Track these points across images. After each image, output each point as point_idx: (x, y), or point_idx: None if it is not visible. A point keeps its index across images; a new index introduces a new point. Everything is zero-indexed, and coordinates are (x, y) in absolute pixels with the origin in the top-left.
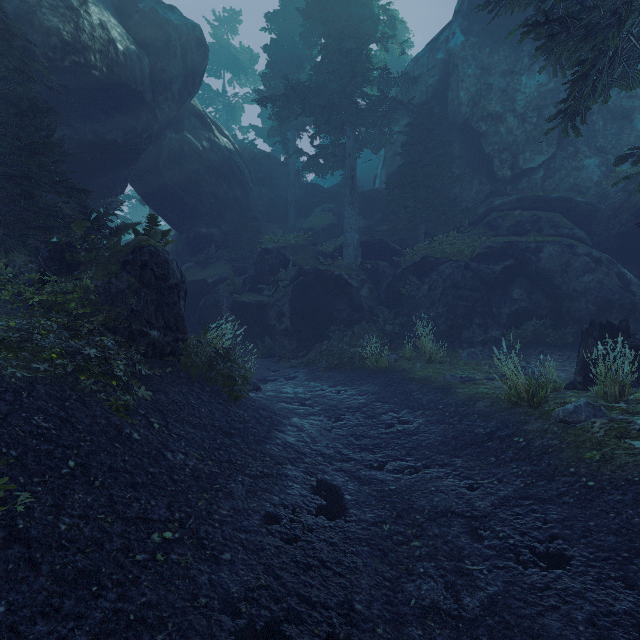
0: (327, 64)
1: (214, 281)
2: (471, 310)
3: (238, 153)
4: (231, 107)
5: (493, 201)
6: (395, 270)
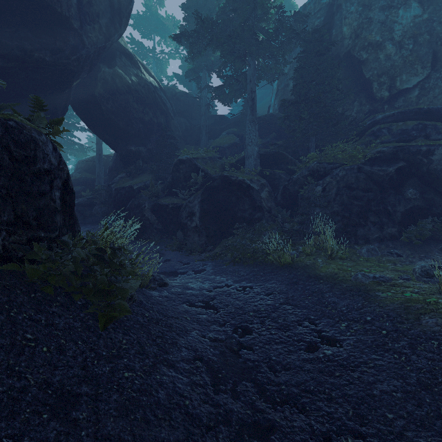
0: (231, 3)
1: (139, 187)
2: (366, 209)
3: (162, 90)
4: (159, 61)
5: (376, 116)
6: (289, 176)
